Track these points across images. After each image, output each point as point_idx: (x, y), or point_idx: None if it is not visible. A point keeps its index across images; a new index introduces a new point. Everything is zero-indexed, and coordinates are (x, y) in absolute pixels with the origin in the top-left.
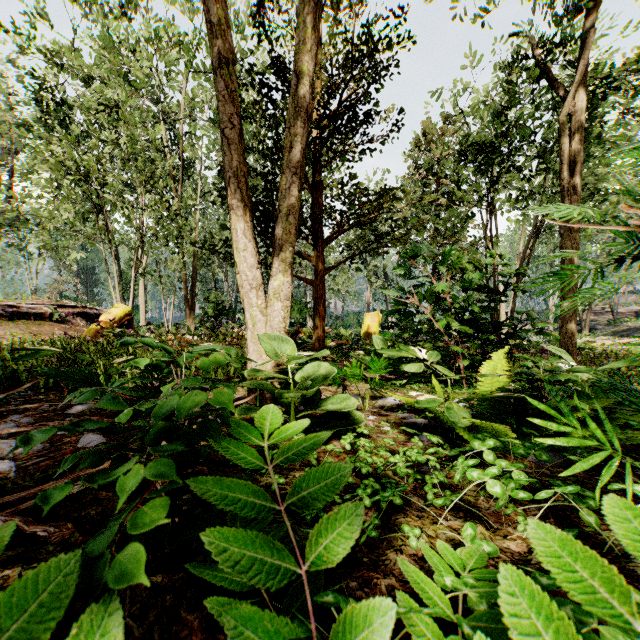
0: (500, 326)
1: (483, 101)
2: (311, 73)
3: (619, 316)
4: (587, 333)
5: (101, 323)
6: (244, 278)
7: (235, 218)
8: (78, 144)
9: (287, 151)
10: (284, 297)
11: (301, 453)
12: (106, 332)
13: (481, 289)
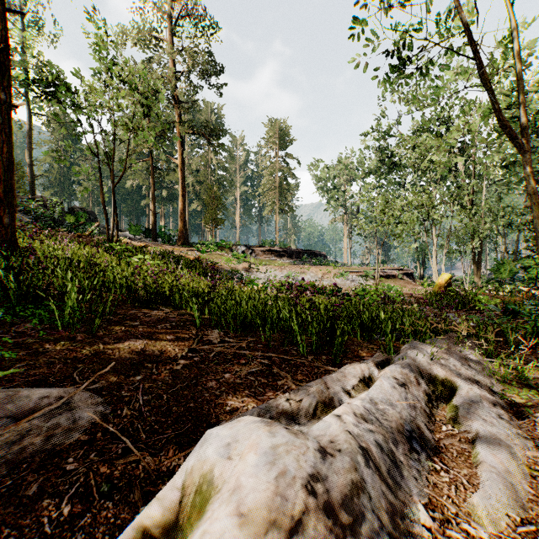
0: None
1: None
2: None
3: None
4: None
5: (440, 283)
6: None
7: None
8: (396, 173)
9: None
10: None
11: None
12: (443, 288)
13: None
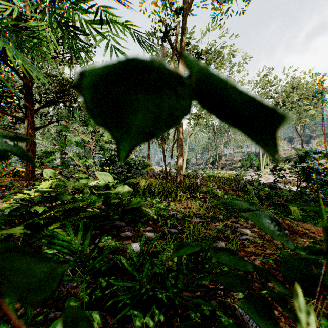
0: (129, 163)
1: (169, 56)
2: None
3: (234, 162)
4: (220, 169)
5: None
6: None
7: None
8: None
9: None
10: None
11: None
12: None
13: (107, 142)
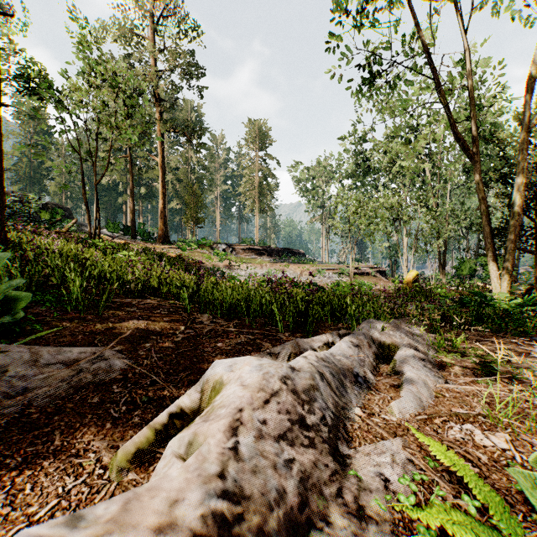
0: None
1: None
2: (518, 211)
3: None
4: None
5: (408, 280)
6: (492, 274)
7: (489, 256)
8: (370, 176)
9: (509, 236)
10: (508, 280)
11: (502, 304)
12: (411, 284)
13: None
